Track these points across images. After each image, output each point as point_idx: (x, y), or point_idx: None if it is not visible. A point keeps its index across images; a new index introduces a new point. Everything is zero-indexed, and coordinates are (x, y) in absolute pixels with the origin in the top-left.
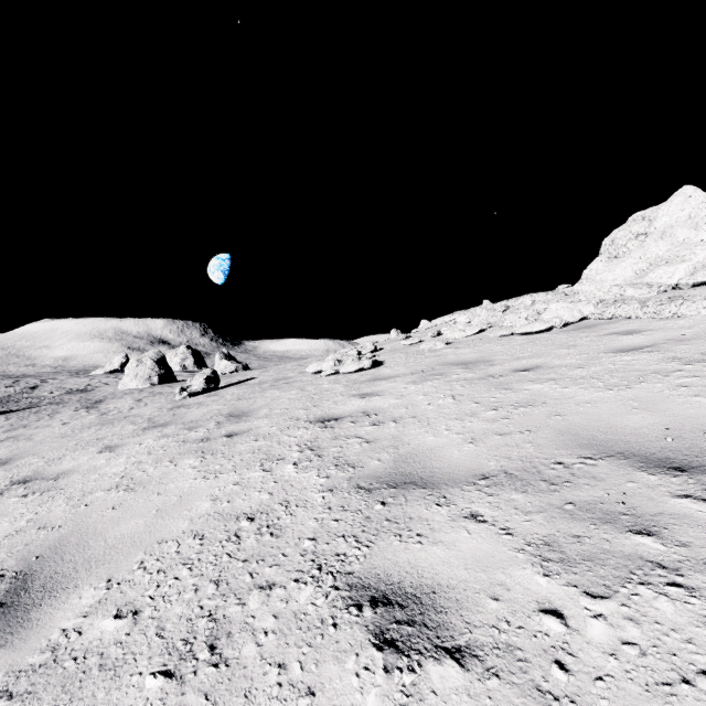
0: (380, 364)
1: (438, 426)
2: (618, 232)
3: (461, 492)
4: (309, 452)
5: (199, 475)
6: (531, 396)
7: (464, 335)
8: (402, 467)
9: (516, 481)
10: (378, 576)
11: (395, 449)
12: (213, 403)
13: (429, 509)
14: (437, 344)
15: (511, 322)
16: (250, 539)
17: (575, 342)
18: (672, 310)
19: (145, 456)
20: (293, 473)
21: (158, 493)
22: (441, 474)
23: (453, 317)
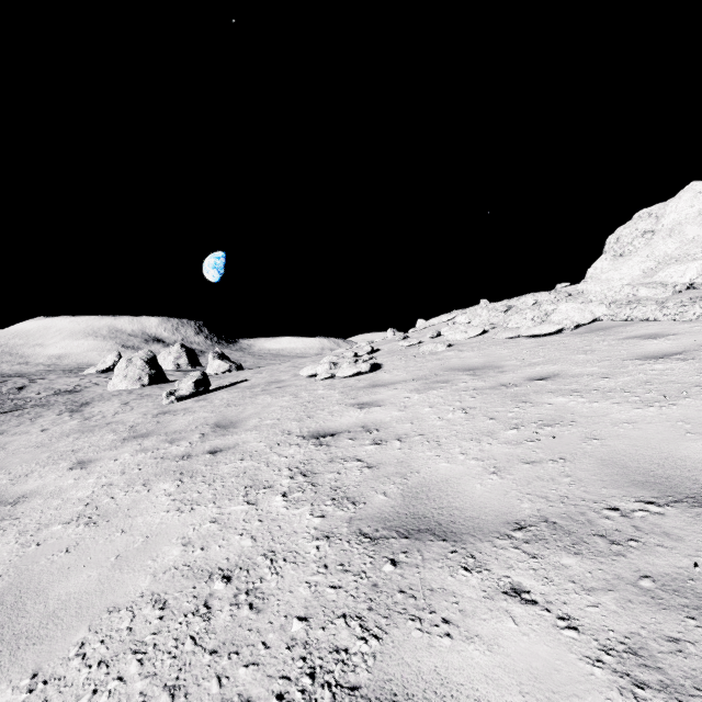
0: (378, 368)
1: (451, 448)
2: (623, 229)
3: (493, 549)
4: (301, 479)
5: (172, 507)
6: (555, 412)
7: (467, 337)
8: (413, 505)
9: (563, 535)
10: (395, 697)
11: (403, 478)
12: (200, 409)
13: (455, 575)
14: (438, 346)
15: (516, 323)
16: (224, 614)
17: (591, 346)
18: (696, 312)
19: (117, 476)
20: (282, 509)
21: (122, 531)
22: (464, 519)
23: (451, 316)
